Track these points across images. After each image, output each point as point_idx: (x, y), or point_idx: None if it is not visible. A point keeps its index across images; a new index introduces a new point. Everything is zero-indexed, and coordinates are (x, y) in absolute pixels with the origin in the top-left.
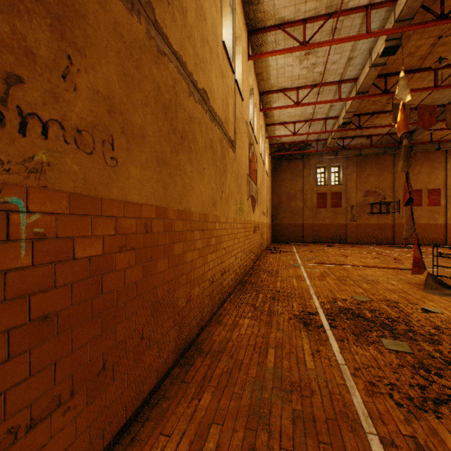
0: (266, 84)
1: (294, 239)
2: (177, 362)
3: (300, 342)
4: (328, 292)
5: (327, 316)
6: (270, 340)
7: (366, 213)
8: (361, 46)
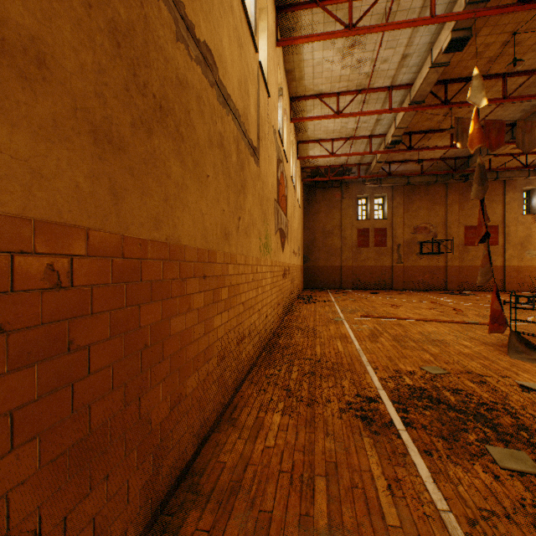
0: (299, 86)
1: (331, 285)
2: (148, 529)
3: (365, 461)
4: (386, 360)
5: (395, 404)
6: (316, 457)
7: (414, 254)
8: (420, 39)
